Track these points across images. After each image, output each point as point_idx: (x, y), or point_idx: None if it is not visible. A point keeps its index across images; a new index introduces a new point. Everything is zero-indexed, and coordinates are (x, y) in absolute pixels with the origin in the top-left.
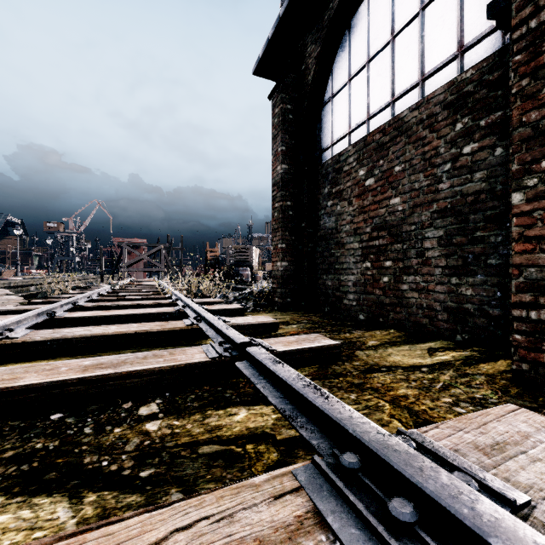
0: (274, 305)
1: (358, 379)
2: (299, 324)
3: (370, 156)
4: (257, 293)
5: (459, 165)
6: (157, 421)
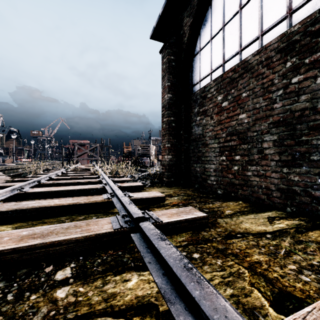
0: (163, 182)
1: (221, 244)
2: (178, 196)
3: (225, 87)
4: (153, 174)
5: (289, 91)
6: (66, 288)
